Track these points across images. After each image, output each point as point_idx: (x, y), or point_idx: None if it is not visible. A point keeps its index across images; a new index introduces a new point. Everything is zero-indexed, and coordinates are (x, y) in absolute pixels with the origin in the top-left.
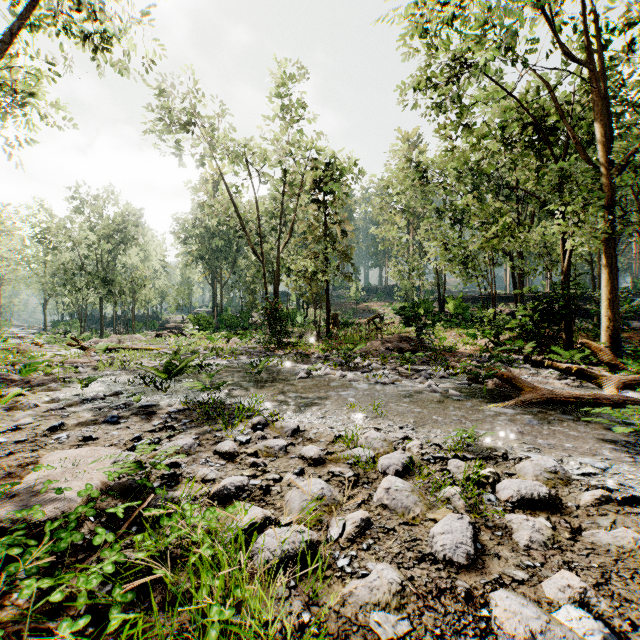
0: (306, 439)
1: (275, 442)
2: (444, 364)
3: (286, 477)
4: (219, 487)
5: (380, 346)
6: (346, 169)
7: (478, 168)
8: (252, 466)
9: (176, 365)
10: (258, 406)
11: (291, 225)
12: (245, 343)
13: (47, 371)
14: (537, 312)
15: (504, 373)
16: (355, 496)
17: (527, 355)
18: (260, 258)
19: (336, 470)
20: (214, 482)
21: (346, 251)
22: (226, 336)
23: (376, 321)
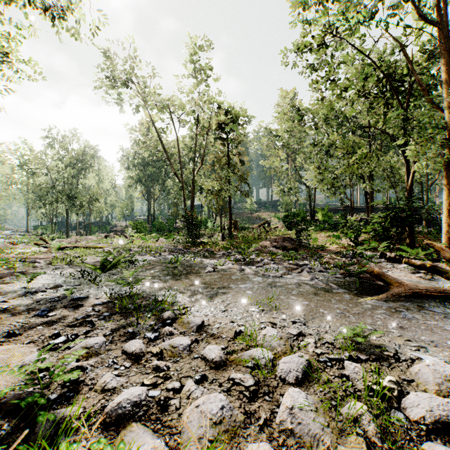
0: (209, 335)
1: (180, 341)
2: (319, 259)
3: (186, 386)
4: (113, 405)
5: (269, 245)
6: (243, 114)
7: (342, 112)
8: (155, 370)
9: (110, 261)
10: (171, 299)
11: (203, 156)
12: (169, 242)
13: (10, 266)
14: (388, 219)
15: (374, 270)
16: (256, 413)
17: (382, 252)
18: (180, 180)
19: (236, 377)
20: (114, 392)
21: (243, 175)
22: (156, 237)
23: (265, 226)
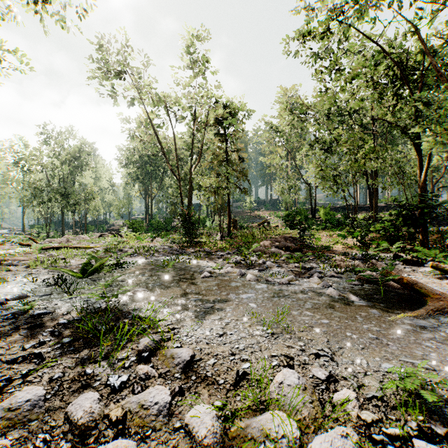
0: (200, 378)
1: (154, 396)
2: (327, 261)
3: None
4: None
5: (270, 245)
6: (243, 108)
7: (348, 104)
8: None
9: (92, 265)
10: (156, 315)
11: (201, 151)
12: (164, 242)
13: None
14: (399, 218)
15: (402, 277)
16: None
17: (396, 254)
18: (177, 177)
19: None
20: None
21: (243, 172)
22: (152, 236)
23: (264, 225)
